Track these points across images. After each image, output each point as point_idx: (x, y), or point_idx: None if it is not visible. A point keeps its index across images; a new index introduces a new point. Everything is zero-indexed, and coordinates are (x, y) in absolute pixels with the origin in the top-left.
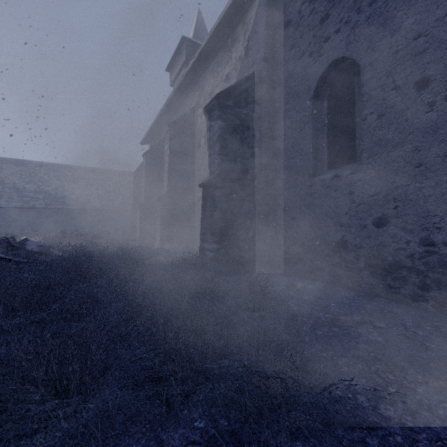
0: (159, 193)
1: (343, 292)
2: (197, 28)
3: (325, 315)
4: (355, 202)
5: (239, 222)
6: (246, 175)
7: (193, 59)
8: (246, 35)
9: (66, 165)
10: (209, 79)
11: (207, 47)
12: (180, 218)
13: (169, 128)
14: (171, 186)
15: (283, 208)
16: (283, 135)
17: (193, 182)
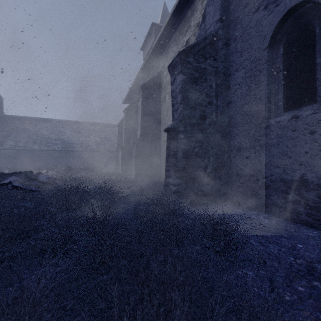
0: (135, 138)
1: (305, 230)
2: (163, 16)
3: (297, 260)
4: (318, 142)
5: (198, 160)
6: (204, 120)
7: (159, 33)
8: (203, 4)
9: (75, 121)
10: (172, 47)
11: (171, 21)
12: (150, 157)
13: (141, 88)
14: (143, 133)
15: (237, 148)
16: (238, 84)
17: (159, 129)
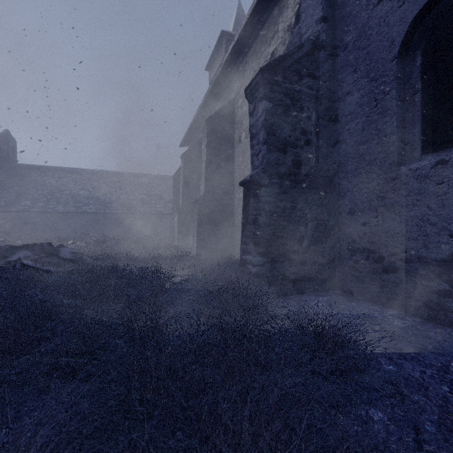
0: (197, 195)
1: None
2: (237, 21)
3: None
4: None
5: (289, 228)
6: (299, 169)
7: (232, 43)
8: None
9: (114, 171)
10: (251, 64)
11: (249, 25)
12: (218, 223)
13: (206, 124)
14: (208, 188)
15: (348, 210)
16: (350, 114)
17: (232, 182)
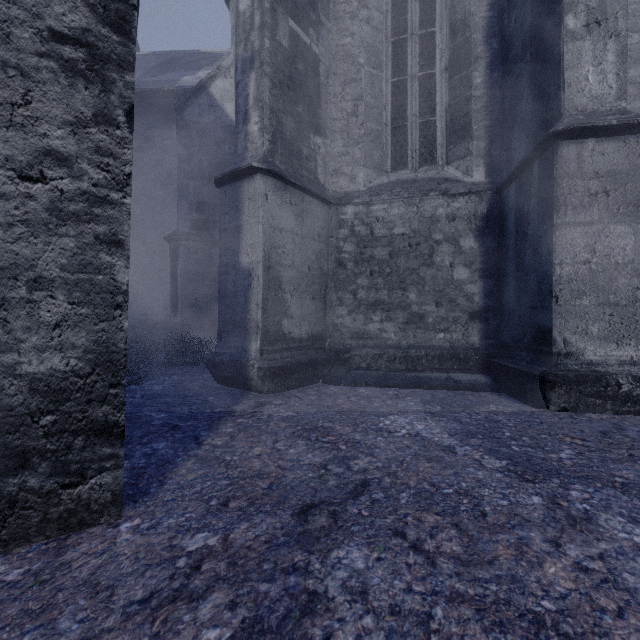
0: None
1: None
2: None
3: None
4: None
5: None
6: None
7: None
8: None
9: None
10: None
11: None
12: None
13: None
14: None
15: None
16: None
17: None
